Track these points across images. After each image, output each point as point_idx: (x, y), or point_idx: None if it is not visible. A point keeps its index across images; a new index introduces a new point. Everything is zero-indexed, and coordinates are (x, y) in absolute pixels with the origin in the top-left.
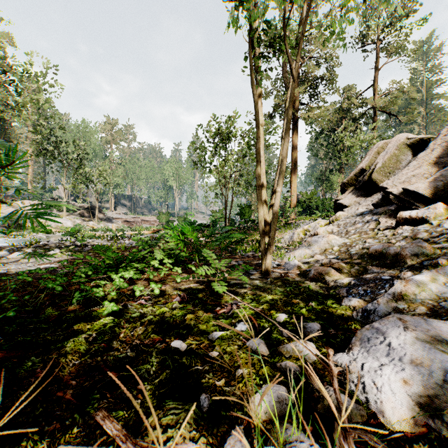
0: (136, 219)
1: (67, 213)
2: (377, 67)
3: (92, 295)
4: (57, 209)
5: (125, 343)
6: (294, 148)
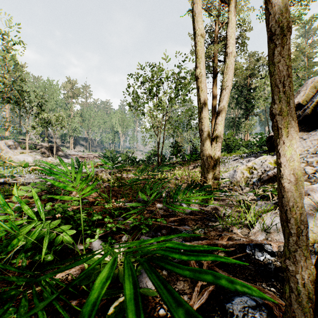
0: (89, 155)
1: (30, 151)
2: None
3: None
4: (22, 147)
5: None
6: (214, 97)
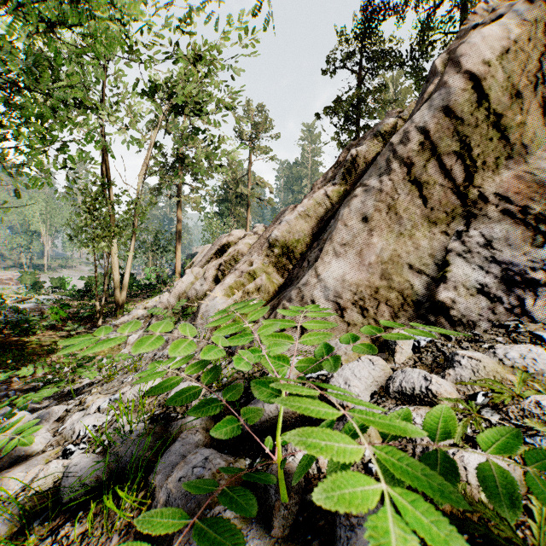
0: None
1: None
2: (250, 161)
3: (23, 340)
4: None
5: (45, 344)
6: (179, 221)
